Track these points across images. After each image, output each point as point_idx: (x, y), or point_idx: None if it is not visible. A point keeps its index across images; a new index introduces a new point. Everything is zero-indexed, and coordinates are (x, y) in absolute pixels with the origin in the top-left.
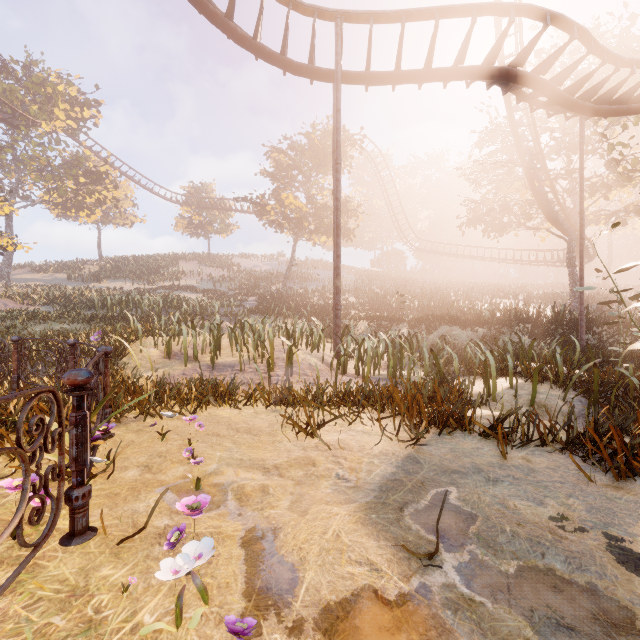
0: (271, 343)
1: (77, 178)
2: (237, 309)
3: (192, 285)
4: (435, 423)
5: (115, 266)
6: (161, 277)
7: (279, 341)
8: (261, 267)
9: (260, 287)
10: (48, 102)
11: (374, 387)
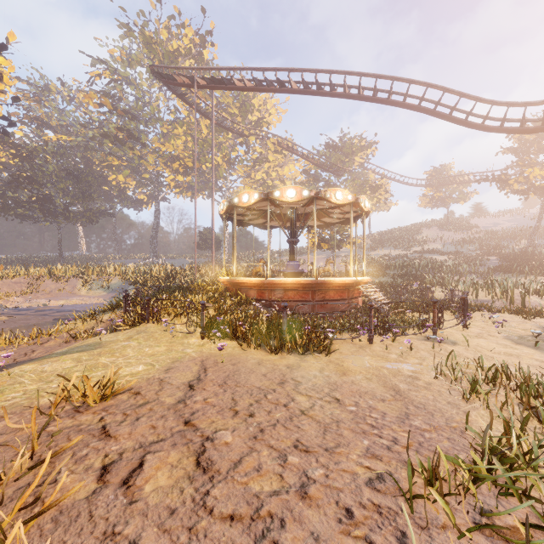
0: (511, 291)
1: (366, 192)
2: (480, 268)
3: (437, 249)
4: None
5: (379, 239)
6: (412, 244)
7: (518, 291)
8: (502, 225)
9: (501, 247)
10: (352, 155)
11: None
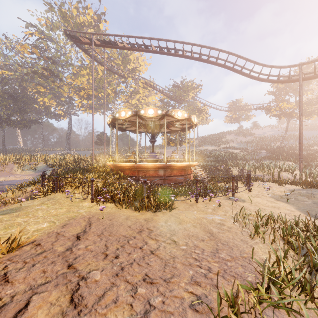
0: (273, 170)
1: (195, 113)
2: (257, 157)
3: (234, 146)
4: (313, 187)
5: (203, 140)
6: (221, 143)
7: (276, 170)
8: (267, 133)
9: (267, 145)
10: (188, 92)
11: (303, 181)
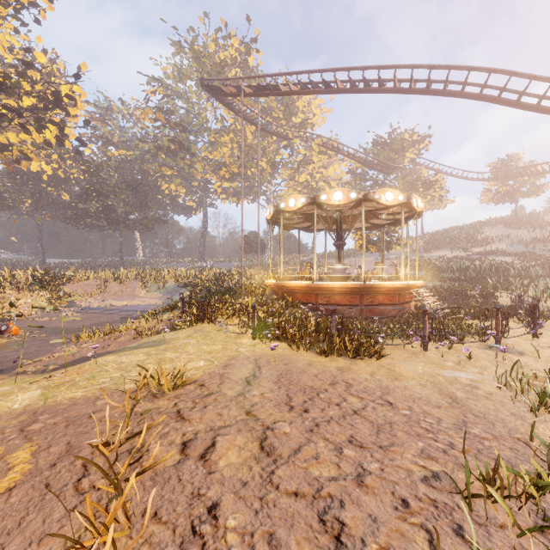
0: None
1: (418, 190)
2: None
3: (503, 249)
4: None
5: (434, 239)
6: (472, 245)
7: None
8: None
9: None
10: (402, 151)
11: None
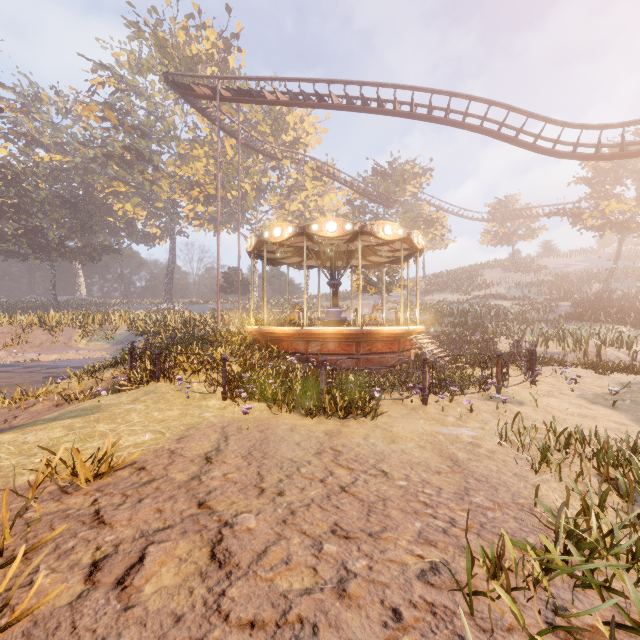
0: (585, 342)
1: (419, 227)
2: (550, 315)
3: (501, 293)
4: None
5: (435, 281)
6: (473, 288)
7: (593, 342)
8: (574, 266)
9: (574, 291)
10: (403, 183)
11: None
